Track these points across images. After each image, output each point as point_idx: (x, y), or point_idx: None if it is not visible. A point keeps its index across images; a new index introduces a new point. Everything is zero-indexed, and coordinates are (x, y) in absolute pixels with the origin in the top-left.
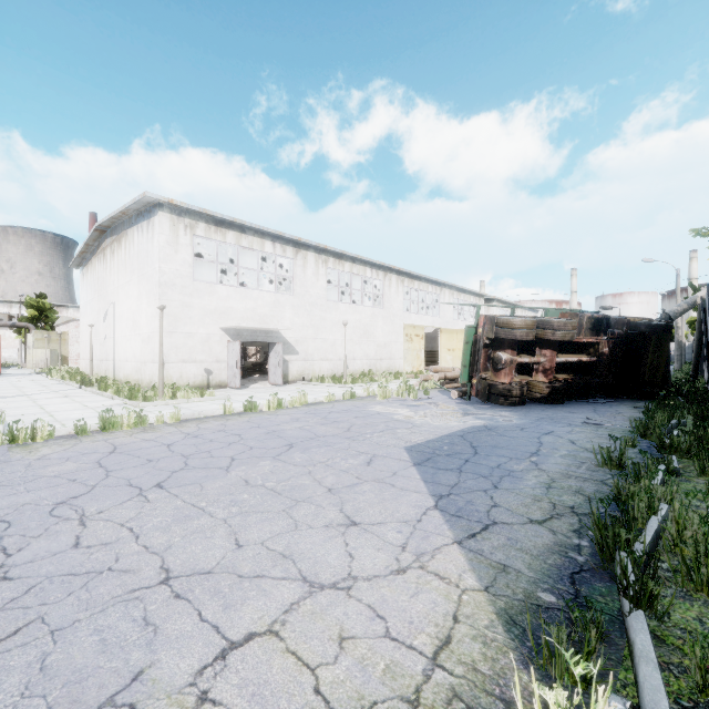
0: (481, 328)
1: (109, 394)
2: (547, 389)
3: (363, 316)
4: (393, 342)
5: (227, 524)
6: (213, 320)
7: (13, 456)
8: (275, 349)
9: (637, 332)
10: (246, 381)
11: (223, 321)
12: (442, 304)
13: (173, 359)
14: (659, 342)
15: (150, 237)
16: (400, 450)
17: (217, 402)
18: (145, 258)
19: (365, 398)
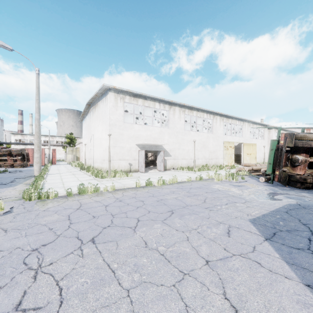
0: (282, 141)
1: (89, 174)
2: None
3: (203, 137)
4: (218, 150)
5: (129, 298)
6: (132, 141)
7: (35, 208)
8: (160, 154)
9: None
10: (147, 169)
11: (136, 141)
12: (244, 130)
13: (115, 158)
14: None
15: (106, 104)
16: (246, 222)
17: (133, 179)
18: (104, 114)
19: (207, 179)
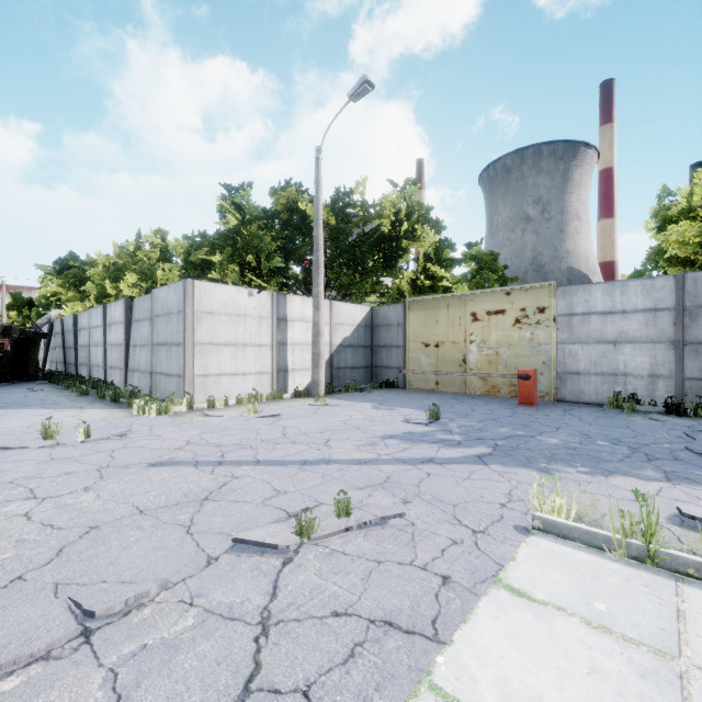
0: None
1: None
2: None
3: None
4: None
5: None
6: None
7: None
8: None
9: (26, 337)
10: None
11: None
12: None
13: None
14: (37, 344)
15: None
16: None
17: None
18: None
19: None
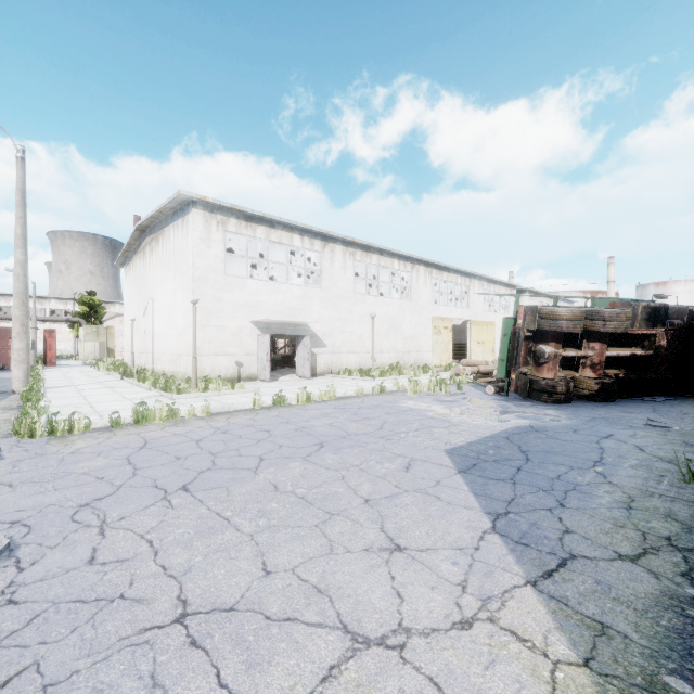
0: (520, 319)
1: (146, 386)
2: (597, 385)
3: (391, 308)
4: (421, 335)
5: (254, 541)
6: (243, 314)
7: (50, 449)
8: (303, 342)
9: None
10: (275, 374)
11: (253, 315)
12: (471, 295)
13: (206, 352)
14: None
15: (184, 234)
16: (440, 453)
17: (247, 395)
18: (180, 255)
19: (394, 392)
